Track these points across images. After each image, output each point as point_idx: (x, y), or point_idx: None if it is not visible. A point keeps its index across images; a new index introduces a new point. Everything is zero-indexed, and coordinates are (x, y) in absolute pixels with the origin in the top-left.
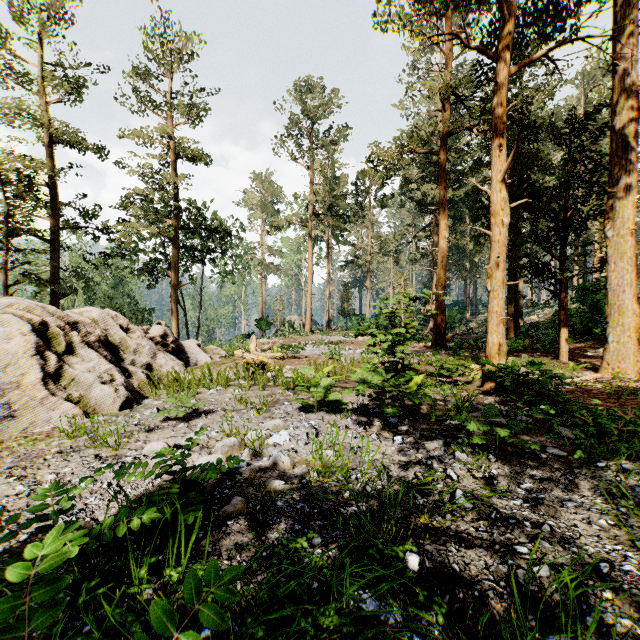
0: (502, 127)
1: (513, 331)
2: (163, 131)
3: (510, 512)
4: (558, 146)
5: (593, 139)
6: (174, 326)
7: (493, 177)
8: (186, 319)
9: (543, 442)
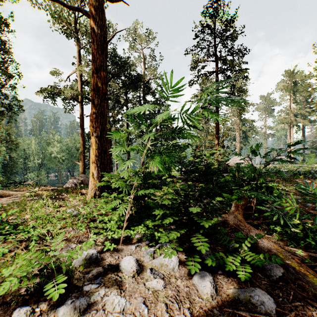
0: None
1: None
2: None
3: None
4: None
5: None
6: None
7: None
8: None
9: None
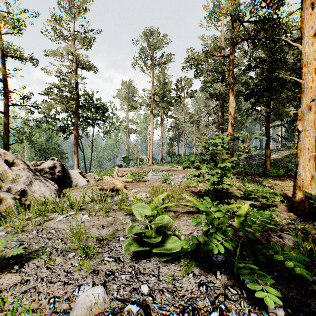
0: None
1: (269, 164)
2: (68, 50)
3: None
4: None
5: None
6: (75, 161)
7: (305, 32)
8: (84, 157)
9: None
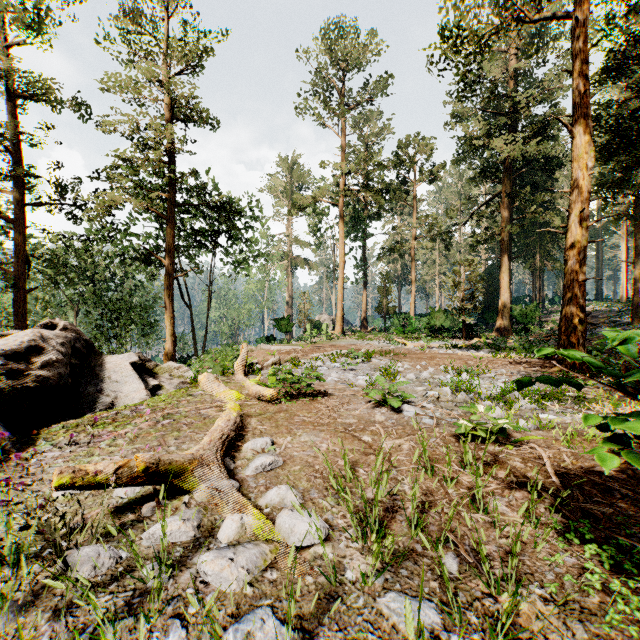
0: None
1: None
2: (145, 69)
3: None
4: None
5: None
6: (168, 327)
7: None
8: (191, 318)
9: None
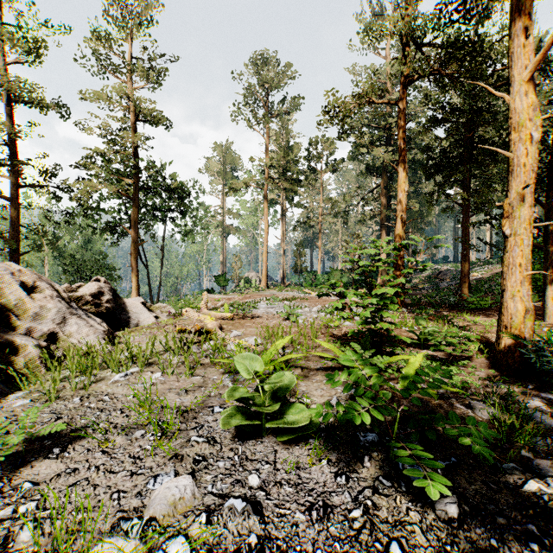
0: (530, 3)
1: (467, 287)
2: (120, 91)
3: None
4: (542, 80)
5: None
6: (134, 282)
7: (515, 75)
8: (148, 275)
9: None
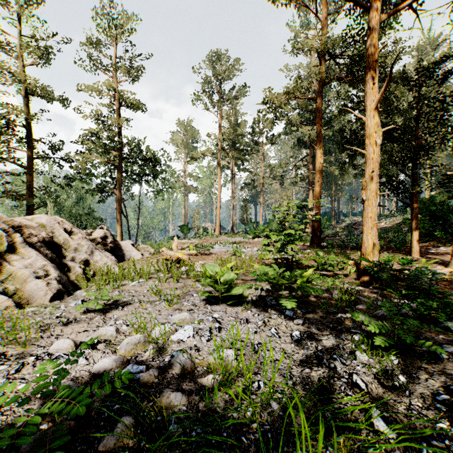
0: (376, 63)
1: None
2: (110, 86)
3: (443, 445)
4: (411, 90)
5: (440, 82)
6: (118, 230)
7: (368, 105)
8: (128, 225)
9: (434, 338)
